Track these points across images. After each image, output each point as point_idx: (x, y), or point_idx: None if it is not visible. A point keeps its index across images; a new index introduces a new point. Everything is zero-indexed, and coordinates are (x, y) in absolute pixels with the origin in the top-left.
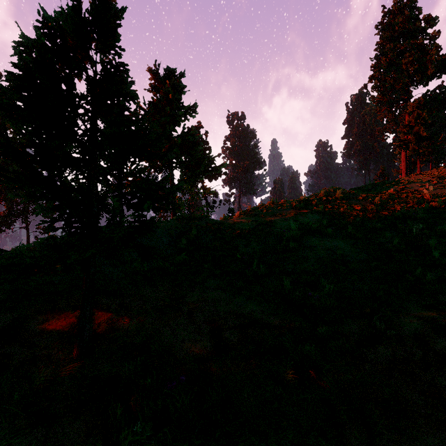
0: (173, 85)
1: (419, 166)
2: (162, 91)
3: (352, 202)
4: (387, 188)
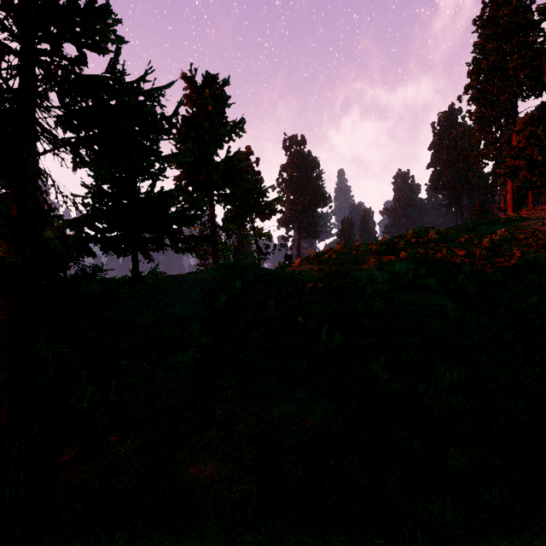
0: (213, 95)
1: (532, 200)
2: (199, 102)
3: (451, 245)
4: (495, 227)
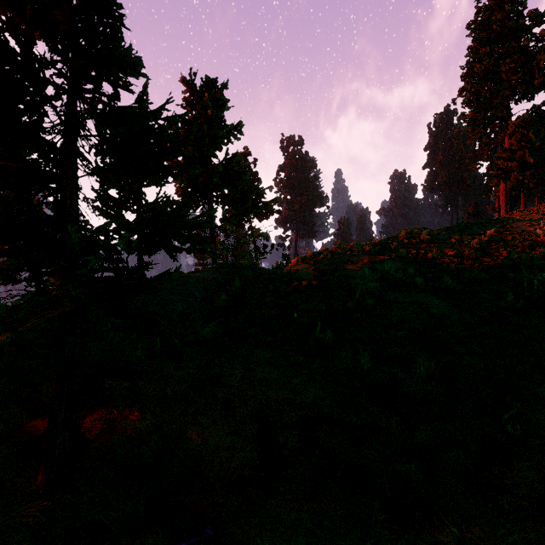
0: (212, 99)
1: (524, 201)
2: (198, 106)
3: (442, 246)
4: (486, 228)
